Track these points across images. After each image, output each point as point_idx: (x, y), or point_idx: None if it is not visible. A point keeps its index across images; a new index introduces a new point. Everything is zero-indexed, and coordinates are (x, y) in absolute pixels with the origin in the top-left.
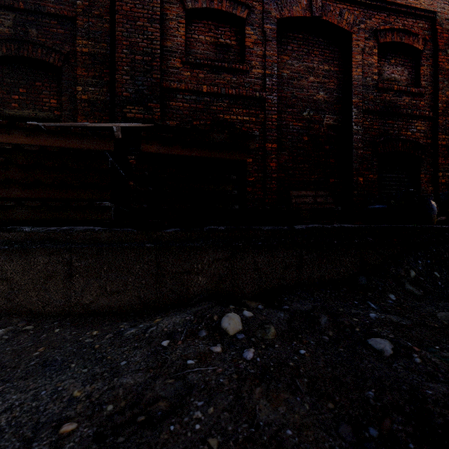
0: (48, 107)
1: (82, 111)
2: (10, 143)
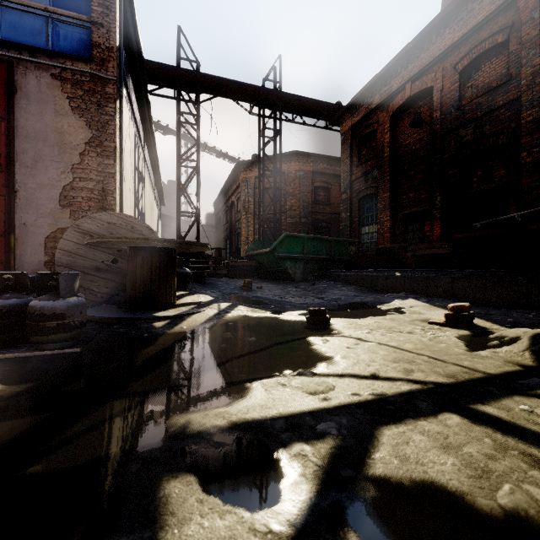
0: (498, 178)
1: (525, 172)
2: (465, 236)
